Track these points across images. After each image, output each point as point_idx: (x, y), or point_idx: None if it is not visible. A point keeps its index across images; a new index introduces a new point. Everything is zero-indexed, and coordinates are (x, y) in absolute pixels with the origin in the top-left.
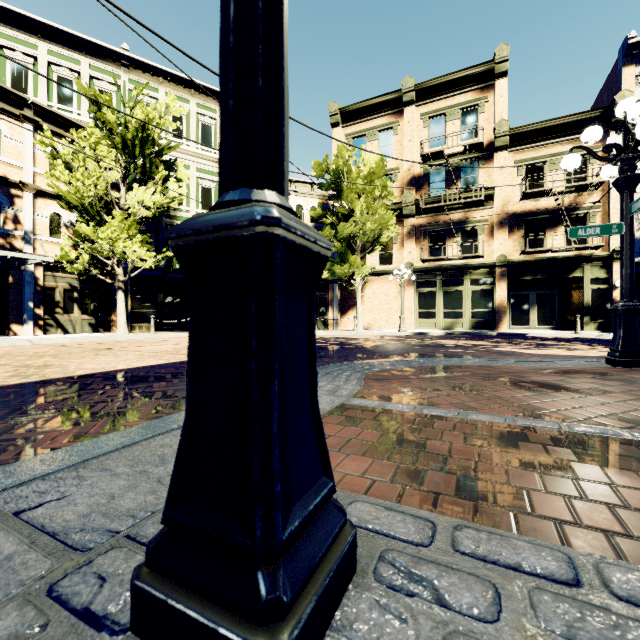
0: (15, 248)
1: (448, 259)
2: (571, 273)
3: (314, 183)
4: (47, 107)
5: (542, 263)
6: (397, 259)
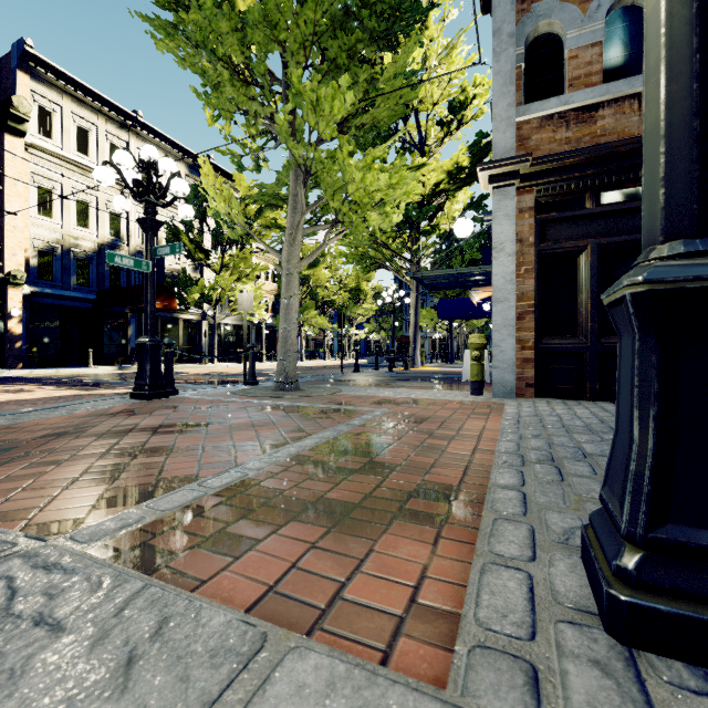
0: None
1: None
2: None
3: None
4: None
5: None
6: None
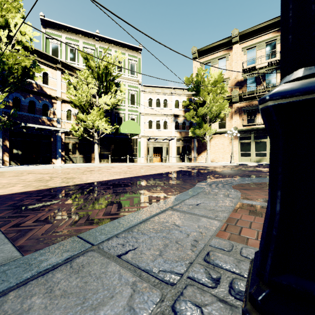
0: (54, 126)
1: (258, 124)
2: None
3: (184, 88)
4: (66, 62)
5: None
6: (228, 125)
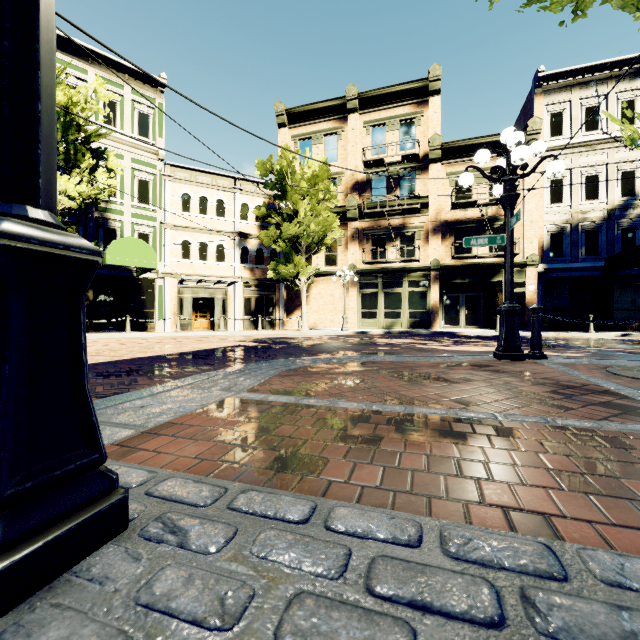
0: None
1: (388, 262)
2: (493, 277)
3: (260, 182)
4: None
5: (469, 268)
6: (342, 261)
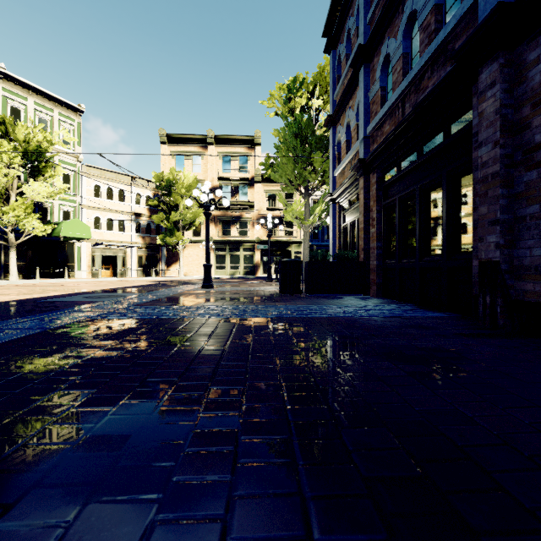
0: None
1: (232, 237)
2: (287, 248)
3: (149, 180)
4: None
5: (275, 242)
6: (204, 234)
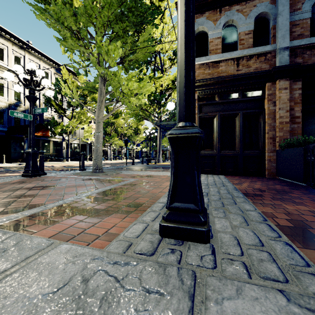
0: None
1: None
2: None
3: None
4: None
5: None
6: None
